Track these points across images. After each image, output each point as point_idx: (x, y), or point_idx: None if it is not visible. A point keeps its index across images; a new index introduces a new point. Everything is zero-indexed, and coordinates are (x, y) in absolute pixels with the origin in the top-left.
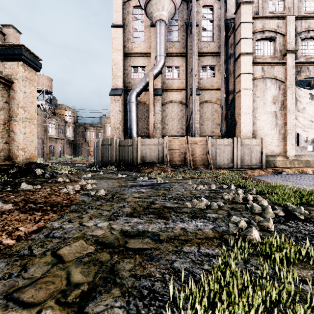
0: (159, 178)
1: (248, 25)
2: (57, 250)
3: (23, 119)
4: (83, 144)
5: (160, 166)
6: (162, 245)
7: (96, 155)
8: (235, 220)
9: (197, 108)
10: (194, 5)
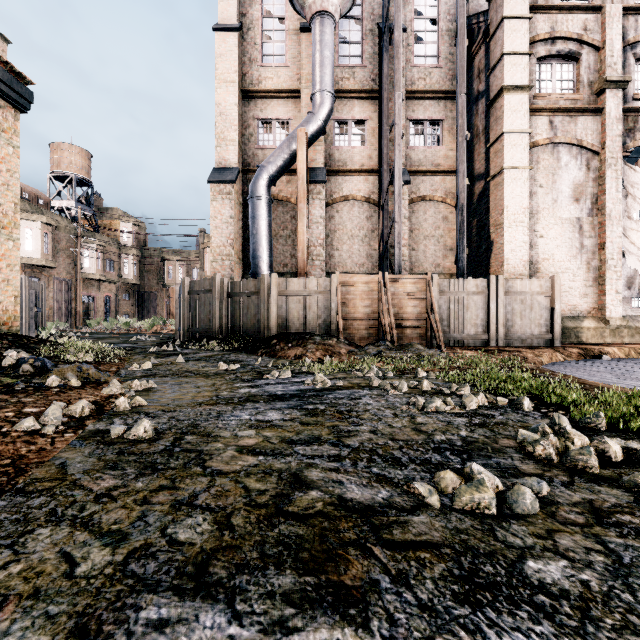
0: (319, 376)
1: (521, 25)
2: None
3: None
4: (158, 293)
5: (322, 342)
6: None
7: (179, 317)
8: None
9: (405, 212)
10: None
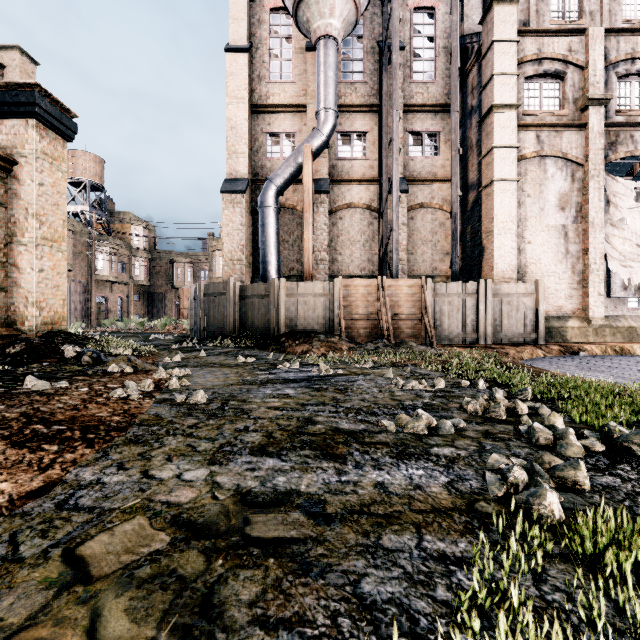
0: (323, 366)
1: (509, 47)
2: (79, 545)
3: (37, 241)
4: (167, 294)
5: (325, 339)
6: (331, 530)
7: (194, 317)
8: (498, 463)
9: (403, 220)
10: (396, 5)
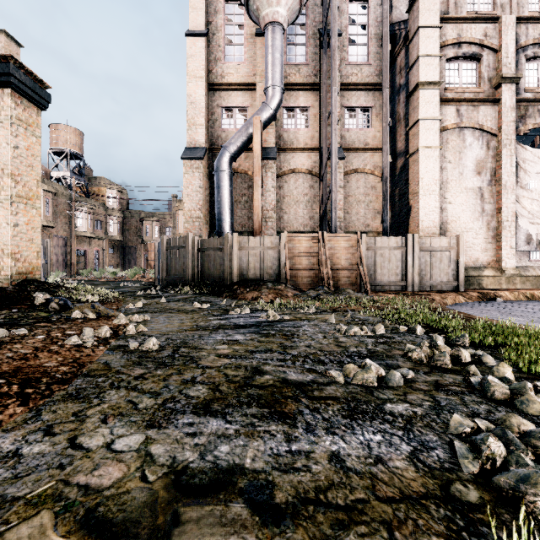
0: (271, 311)
1: (433, 32)
2: None
3: (12, 199)
4: (138, 248)
5: (273, 287)
6: (281, 535)
7: (158, 267)
8: (462, 426)
9: (341, 183)
10: None
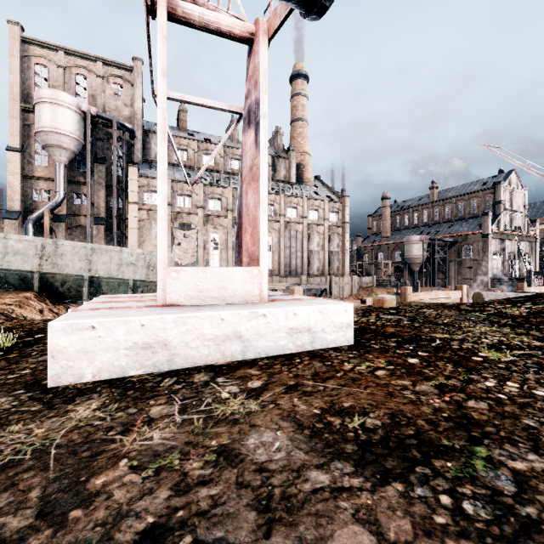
0: None
1: (135, 182)
2: None
3: None
4: None
5: None
6: None
7: None
8: None
9: (103, 236)
10: (88, 160)
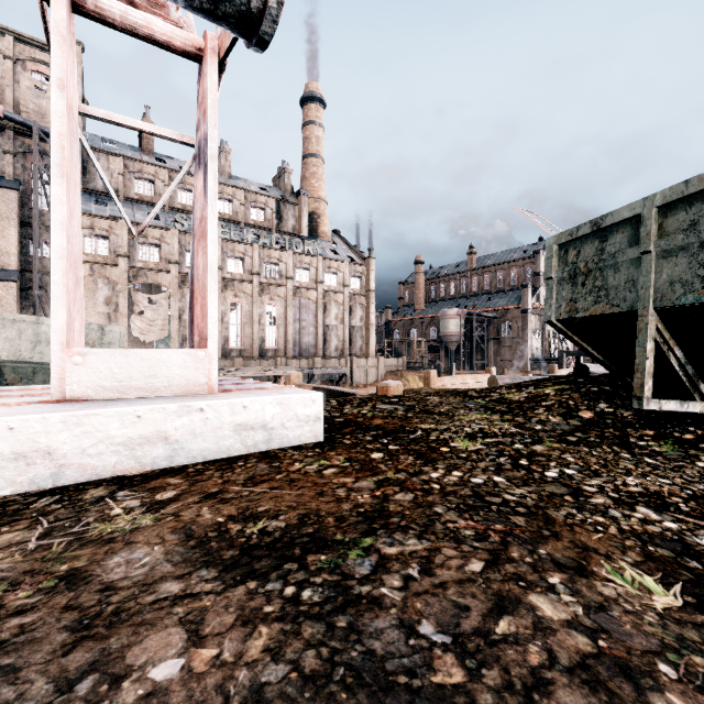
0: None
1: None
2: None
3: None
4: None
5: None
6: None
7: None
8: None
9: (15, 298)
10: None
